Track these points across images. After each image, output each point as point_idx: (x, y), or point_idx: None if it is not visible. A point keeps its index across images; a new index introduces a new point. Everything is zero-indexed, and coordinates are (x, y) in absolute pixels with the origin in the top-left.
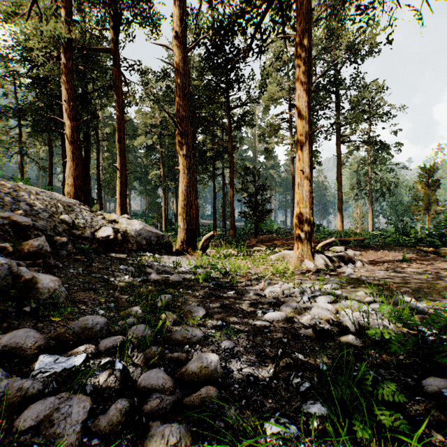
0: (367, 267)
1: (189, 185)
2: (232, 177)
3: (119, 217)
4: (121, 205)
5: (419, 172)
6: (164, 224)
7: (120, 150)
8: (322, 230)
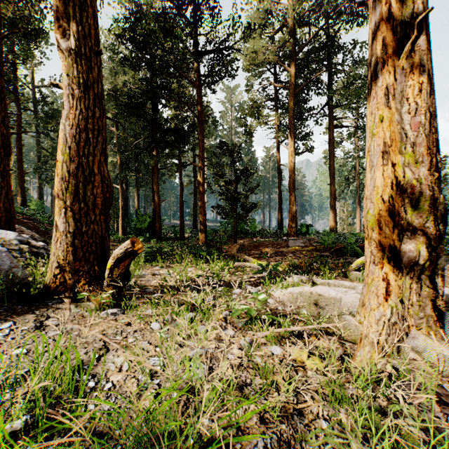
0: None
1: (85, 125)
2: (202, 154)
3: None
4: None
5: None
6: (121, 225)
7: None
8: (310, 231)
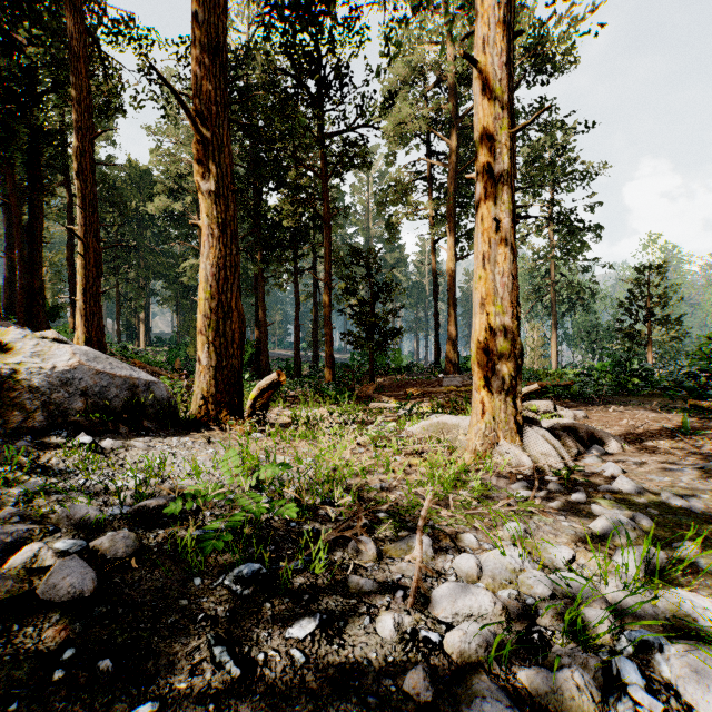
0: (633, 453)
1: (224, 264)
2: (329, 265)
3: (26, 337)
4: (86, 315)
5: (637, 271)
6: None
7: (84, 196)
8: None
